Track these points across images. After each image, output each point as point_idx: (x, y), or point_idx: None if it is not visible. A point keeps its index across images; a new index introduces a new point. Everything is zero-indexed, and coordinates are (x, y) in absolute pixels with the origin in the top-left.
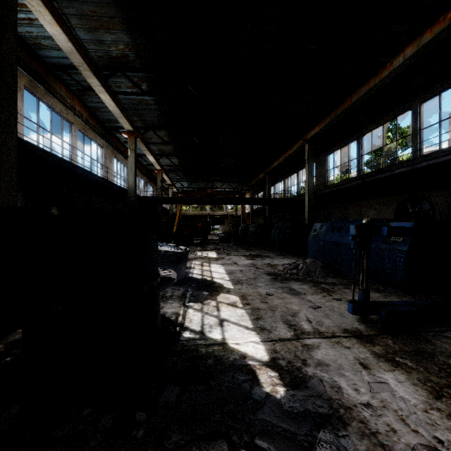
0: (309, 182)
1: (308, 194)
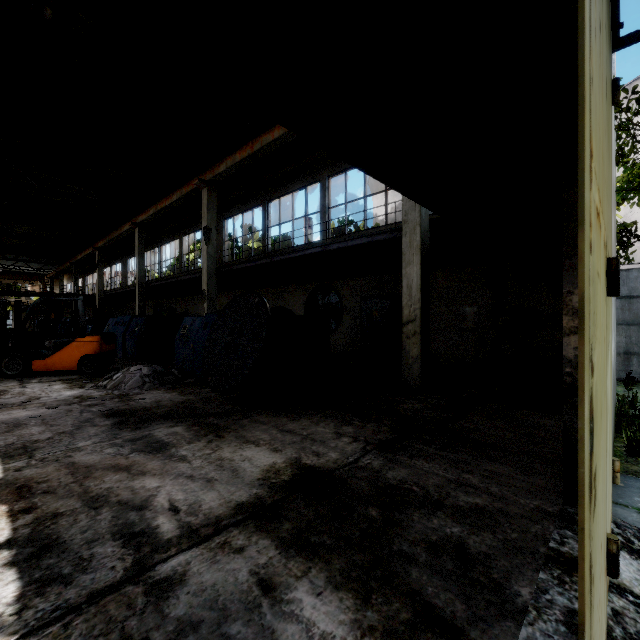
0: (99, 284)
1: (98, 294)
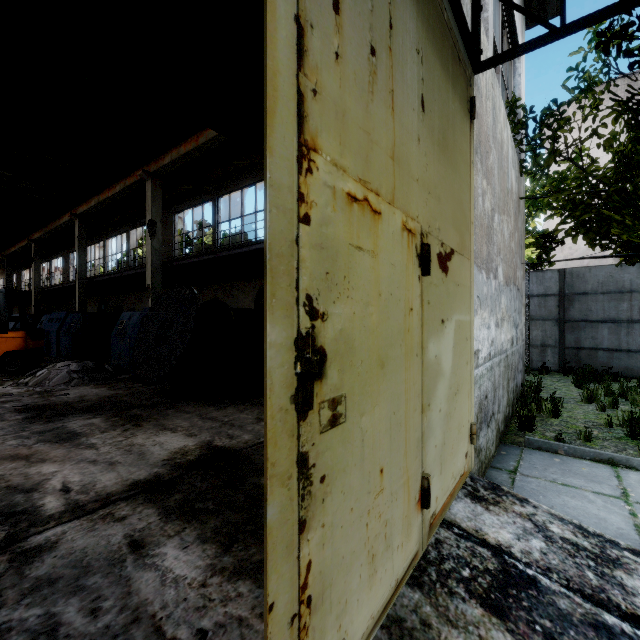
0: (35, 279)
1: (34, 290)
